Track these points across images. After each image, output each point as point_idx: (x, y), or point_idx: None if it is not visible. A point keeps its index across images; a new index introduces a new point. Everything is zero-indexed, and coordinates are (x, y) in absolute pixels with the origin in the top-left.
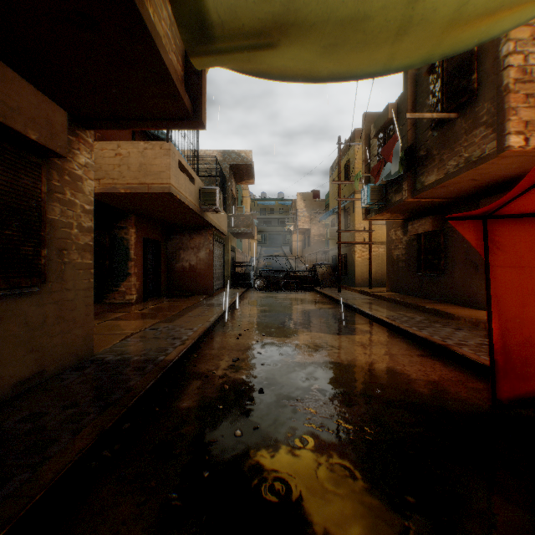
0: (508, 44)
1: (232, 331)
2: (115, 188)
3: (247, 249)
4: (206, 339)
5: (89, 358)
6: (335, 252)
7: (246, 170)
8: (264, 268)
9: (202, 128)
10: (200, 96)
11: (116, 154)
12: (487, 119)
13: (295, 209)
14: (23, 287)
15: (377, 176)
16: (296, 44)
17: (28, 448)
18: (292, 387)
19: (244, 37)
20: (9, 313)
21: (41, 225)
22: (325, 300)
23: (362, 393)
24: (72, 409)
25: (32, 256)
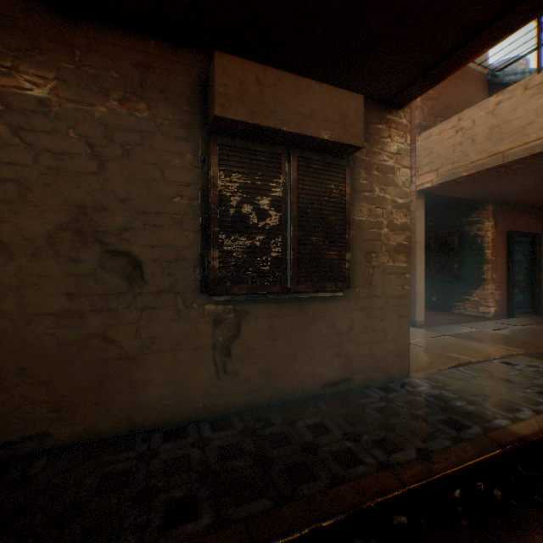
0: None
1: None
2: (454, 174)
3: None
4: None
5: (401, 378)
6: None
7: None
8: None
9: None
10: None
11: (455, 131)
12: None
13: None
14: (328, 291)
15: None
16: None
17: (291, 466)
18: None
19: None
20: (317, 315)
21: (344, 228)
22: None
23: None
24: (349, 441)
25: (334, 260)
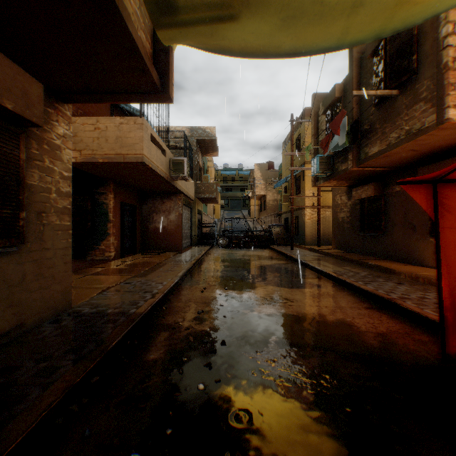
0: (447, 26)
1: (198, 285)
2: (95, 158)
3: (212, 212)
4: (175, 292)
5: (67, 310)
6: (288, 215)
7: (210, 144)
8: (226, 229)
9: (170, 101)
10: (167, 72)
11: (95, 128)
12: (427, 95)
13: (253, 178)
14: (2, 248)
15: (325, 148)
16: (256, 16)
17: None
18: (252, 339)
19: (206, 7)
20: None
21: (19, 189)
22: (279, 256)
23: (316, 345)
24: (45, 362)
25: (10, 218)
